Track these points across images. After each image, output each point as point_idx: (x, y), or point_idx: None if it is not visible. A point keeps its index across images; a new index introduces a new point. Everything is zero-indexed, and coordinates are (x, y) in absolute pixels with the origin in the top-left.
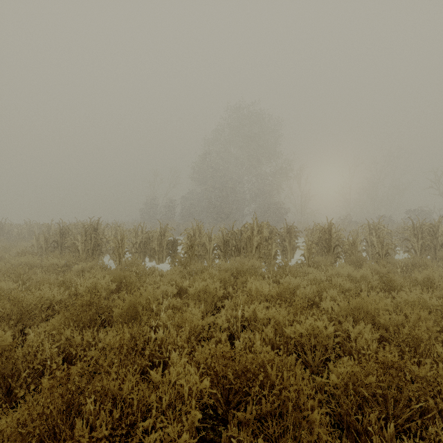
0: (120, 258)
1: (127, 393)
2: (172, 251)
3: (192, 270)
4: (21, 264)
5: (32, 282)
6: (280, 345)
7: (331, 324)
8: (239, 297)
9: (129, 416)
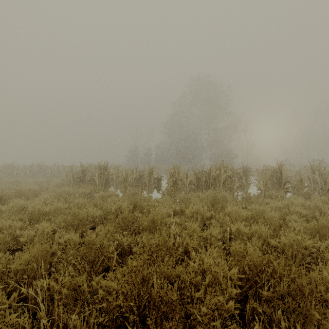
0: (125, 189)
1: (180, 274)
2: (157, 185)
3: (177, 199)
4: (62, 192)
5: (77, 203)
6: (266, 251)
7: (307, 239)
8: (221, 218)
9: (182, 289)
